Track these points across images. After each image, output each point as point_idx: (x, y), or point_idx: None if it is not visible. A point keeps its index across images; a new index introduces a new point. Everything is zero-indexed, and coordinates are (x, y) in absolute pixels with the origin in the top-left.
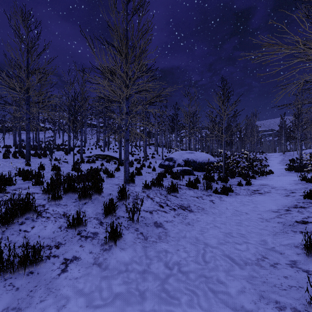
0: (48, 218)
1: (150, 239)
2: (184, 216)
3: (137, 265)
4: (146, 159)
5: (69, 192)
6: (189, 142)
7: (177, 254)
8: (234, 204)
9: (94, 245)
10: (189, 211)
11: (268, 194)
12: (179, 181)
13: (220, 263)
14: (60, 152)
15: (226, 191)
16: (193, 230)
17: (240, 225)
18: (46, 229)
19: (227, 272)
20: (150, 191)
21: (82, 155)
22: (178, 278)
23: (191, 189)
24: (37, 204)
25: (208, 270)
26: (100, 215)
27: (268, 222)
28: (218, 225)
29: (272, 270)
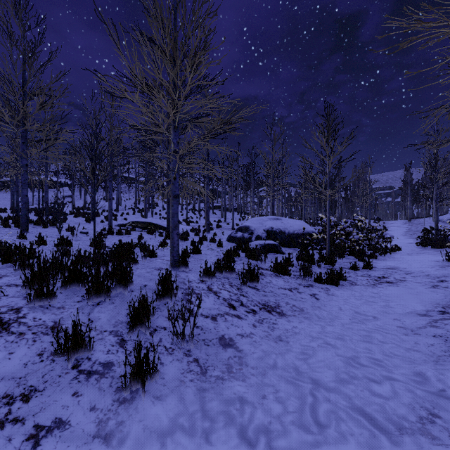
0: (22, 334)
1: (212, 373)
2: (270, 324)
3: (185, 437)
4: (208, 228)
5: (73, 284)
6: (273, 203)
7: (262, 406)
8: (350, 300)
9: (102, 391)
10: (279, 315)
11: (403, 283)
12: (260, 262)
13: (349, 428)
14: (78, 219)
15: (336, 279)
16: (288, 351)
17: (369, 342)
18: (11, 358)
19: None
20: (213, 281)
21: (110, 222)
22: None
23: (280, 276)
24: (7, 308)
25: (328, 446)
26: (123, 326)
27: (416, 334)
28: (332, 341)
29: None
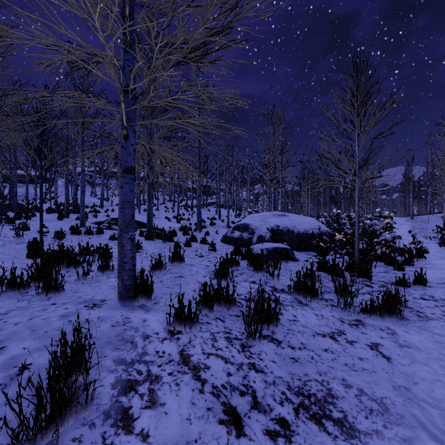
0: None
1: None
2: None
3: None
4: (200, 226)
5: None
6: (274, 197)
7: None
8: None
9: None
10: (344, 434)
11: None
12: (270, 277)
13: None
14: (51, 216)
15: (399, 311)
16: None
17: None
18: None
19: None
20: (194, 331)
21: (83, 219)
22: None
23: (305, 303)
24: None
25: None
26: None
27: None
28: None
29: None
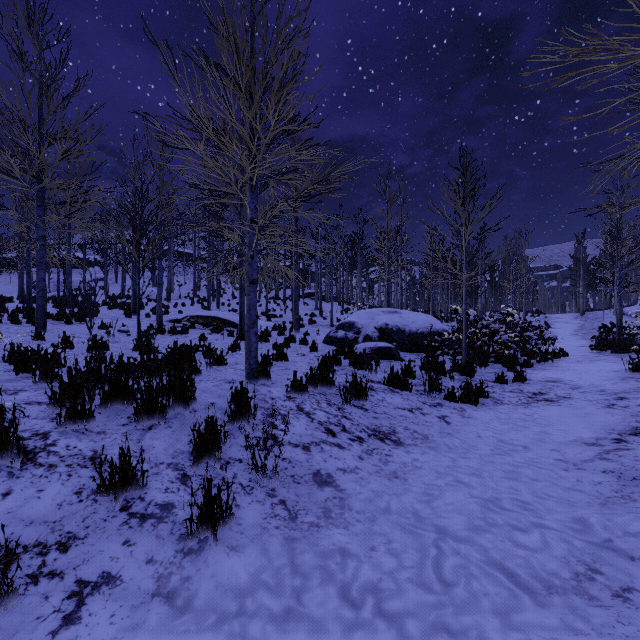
0: (53, 467)
1: (305, 518)
2: (382, 456)
3: (269, 597)
4: (297, 325)
5: (116, 401)
6: (388, 289)
7: (370, 560)
8: (493, 424)
9: (160, 539)
10: (395, 444)
11: (566, 402)
12: (369, 372)
13: (483, 587)
14: (115, 312)
15: (475, 396)
16: (406, 492)
17: (515, 479)
18: (40, 497)
19: (505, 617)
20: (305, 397)
21: (160, 317)
22: (377, 636)
23: (397, 391)
24: (31, 433)
25: (455, 608)
26: (184, 456)
27: (580, 469)
28: (465, 479)
29: (622, 610)
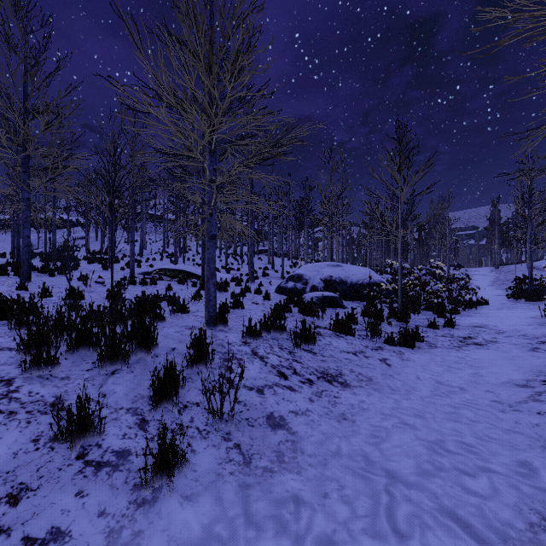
0: (13, 414)
1: (258, 463)
2: (331, 398)
3: None
4: (253, 277)
5: (82, 347)
6: (331, 246)
7: (324, 508)
8: (430, 367)
9: (114, 489)
10: (342, 386)
11: (494, 345)
12: (316, 319)
13: (438, 539)
14: (94, 266)
15: (412, 341)
16: (355, 434)
17: (456, 421)
18: None
19: None
20: (259, 342)
21: (133, 270)
22: None
23: (341, 336)
24: None
25: None
26: (144, 401)
27: (516, 411)
28: (410, 420)
29: None
